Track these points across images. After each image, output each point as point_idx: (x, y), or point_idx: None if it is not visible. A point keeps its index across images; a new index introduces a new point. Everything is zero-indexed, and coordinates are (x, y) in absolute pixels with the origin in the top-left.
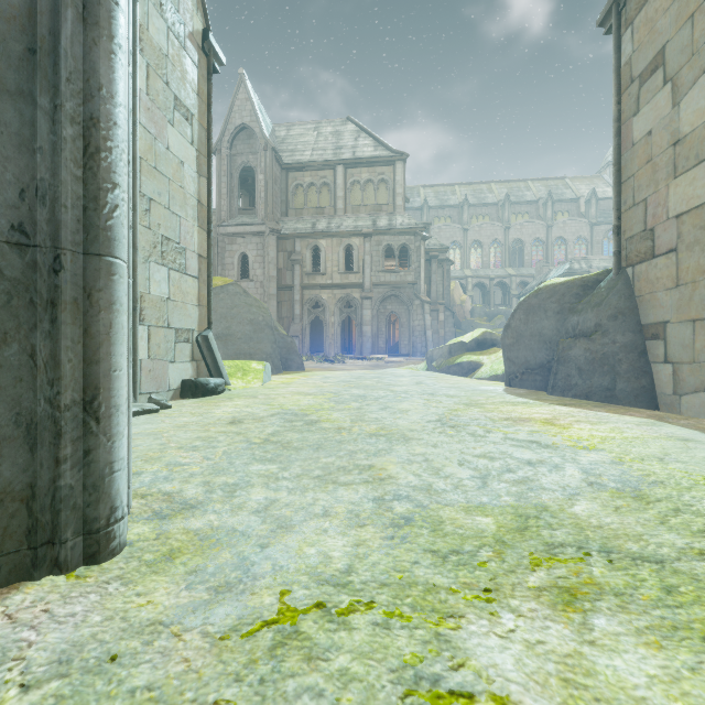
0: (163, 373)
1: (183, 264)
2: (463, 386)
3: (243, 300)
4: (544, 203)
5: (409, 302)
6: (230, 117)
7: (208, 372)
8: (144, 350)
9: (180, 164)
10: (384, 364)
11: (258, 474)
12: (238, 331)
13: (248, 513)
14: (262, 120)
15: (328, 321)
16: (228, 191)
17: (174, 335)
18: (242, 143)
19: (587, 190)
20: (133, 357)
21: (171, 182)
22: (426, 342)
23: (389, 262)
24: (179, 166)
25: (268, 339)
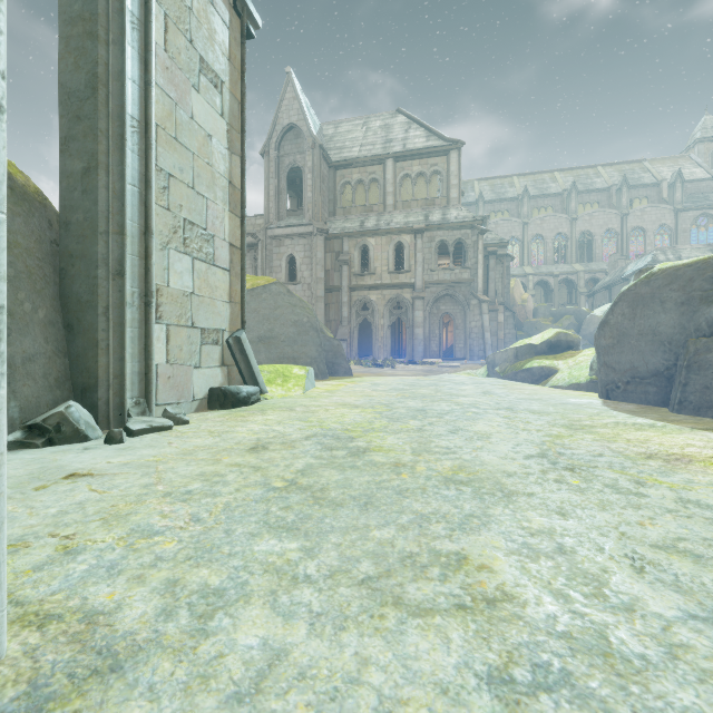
0: (186, 381)
1: (211, 254)
2: (544, 397)
3: (287, 300)
4: (618, 189)
5: (464, 302)
6: (278, 117)
7: (242, 379)
8: (162, 354)
9: (207, 138)
10: (439, 368)
11: (264, 563)
12: (281, 333)
13: (215, 704)
14: (310, 118)
15: (377, 323)
16: (276, 192)
17: (200, 336)
18: (290, 143)
19: (670, 172)
20: (147, 361)
21: (196, 157)
22: (485, 344)
23: (441, 261)
24: (205, 140)
25: (313, 342)
